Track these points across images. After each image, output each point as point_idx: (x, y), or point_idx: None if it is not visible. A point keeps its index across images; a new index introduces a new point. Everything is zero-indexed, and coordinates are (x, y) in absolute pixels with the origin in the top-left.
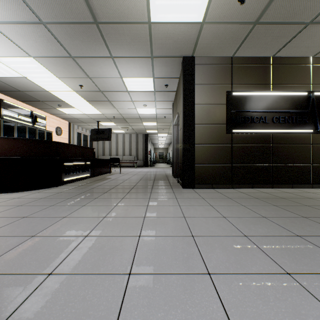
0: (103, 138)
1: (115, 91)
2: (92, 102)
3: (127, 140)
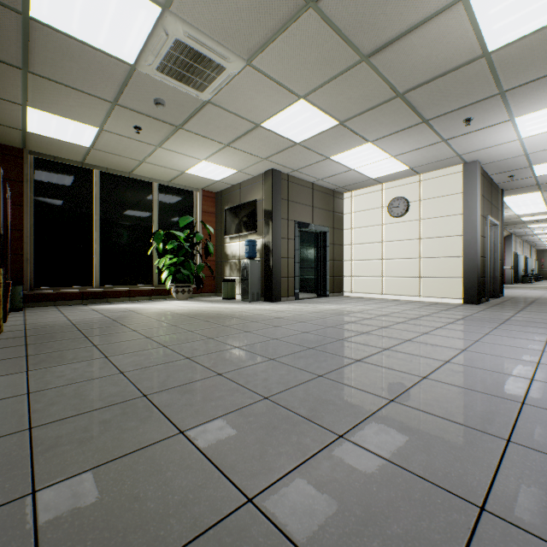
0: None
1: None
2: None
3: None
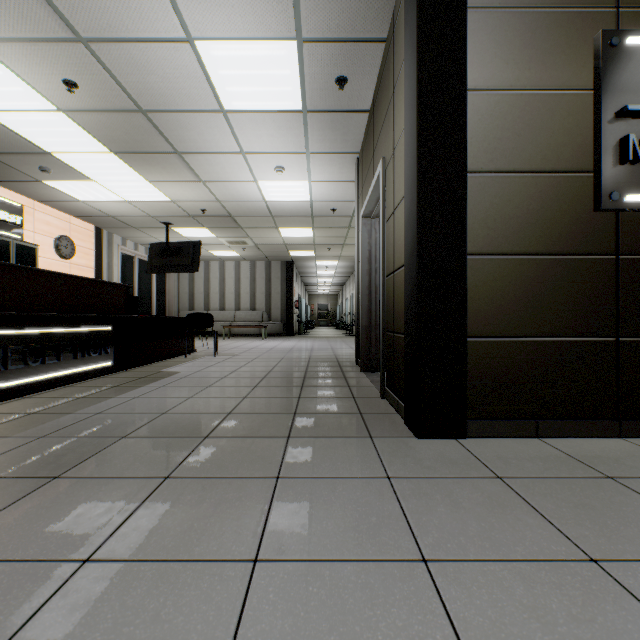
0: (179, 265)
1: (186, 110)
2: (131, 157)
3: (245, 274)
